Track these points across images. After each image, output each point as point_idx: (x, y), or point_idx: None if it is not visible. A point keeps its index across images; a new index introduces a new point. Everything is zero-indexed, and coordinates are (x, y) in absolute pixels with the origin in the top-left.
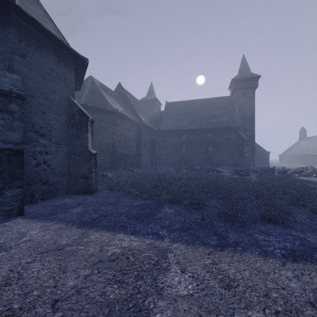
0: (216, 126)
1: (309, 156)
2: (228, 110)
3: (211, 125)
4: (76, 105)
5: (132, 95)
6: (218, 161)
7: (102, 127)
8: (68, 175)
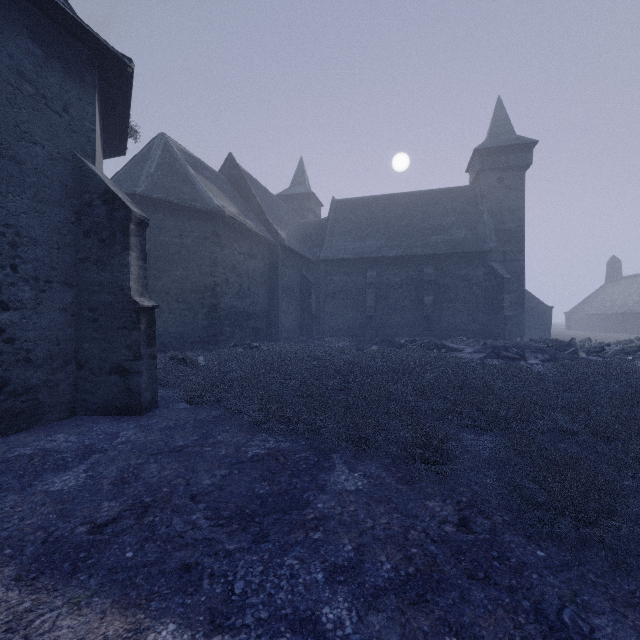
0: (441, 249)
1: (631, 315)
2: (466, 216)
3: (430, 248)
4: (95, 179)
5: (259, 183)
6: (445, 325)
7: (187, 249)
8: (74, 365)
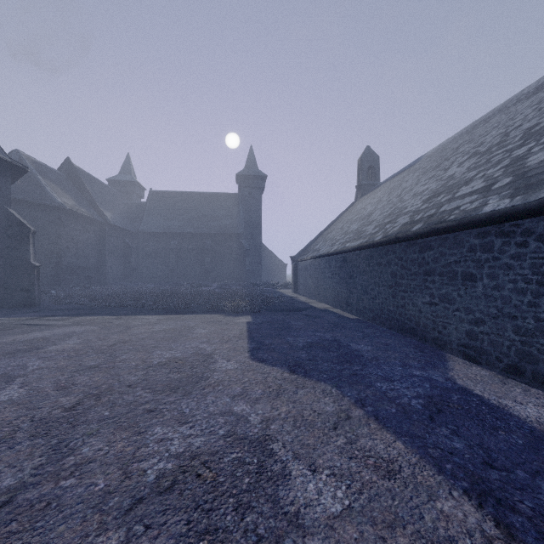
0: (215, 230)
1: None
2: (232, 212)
3: (209, 229)
4: (14, 216)
5: (91, 176)
6: (218, 275)
7: (39, 228)
8: (3, 288)
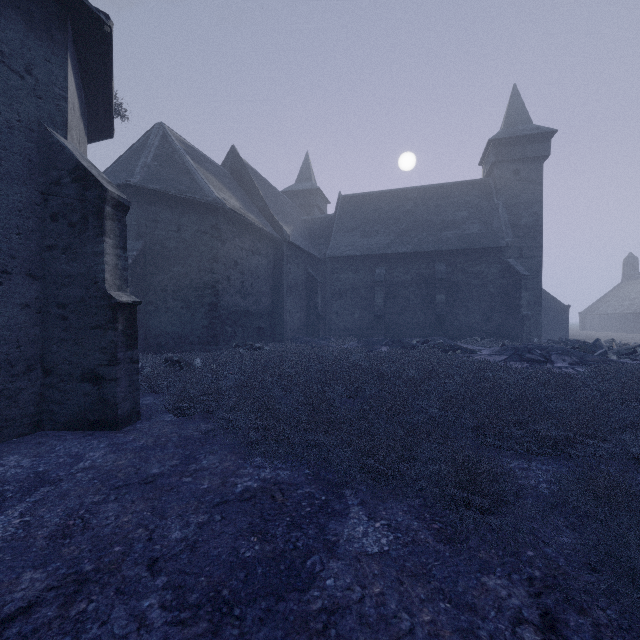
0: (453, 245)
1: None
2: (480, 211)
3: (442, 244)
4: (64, 153)
5: (263, 178)
6: (458, 325)
7: (185, 244)
8: (40, 371)
